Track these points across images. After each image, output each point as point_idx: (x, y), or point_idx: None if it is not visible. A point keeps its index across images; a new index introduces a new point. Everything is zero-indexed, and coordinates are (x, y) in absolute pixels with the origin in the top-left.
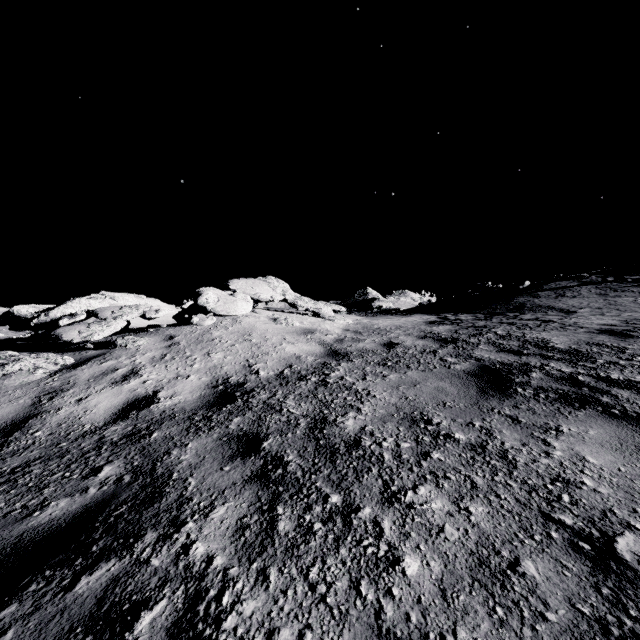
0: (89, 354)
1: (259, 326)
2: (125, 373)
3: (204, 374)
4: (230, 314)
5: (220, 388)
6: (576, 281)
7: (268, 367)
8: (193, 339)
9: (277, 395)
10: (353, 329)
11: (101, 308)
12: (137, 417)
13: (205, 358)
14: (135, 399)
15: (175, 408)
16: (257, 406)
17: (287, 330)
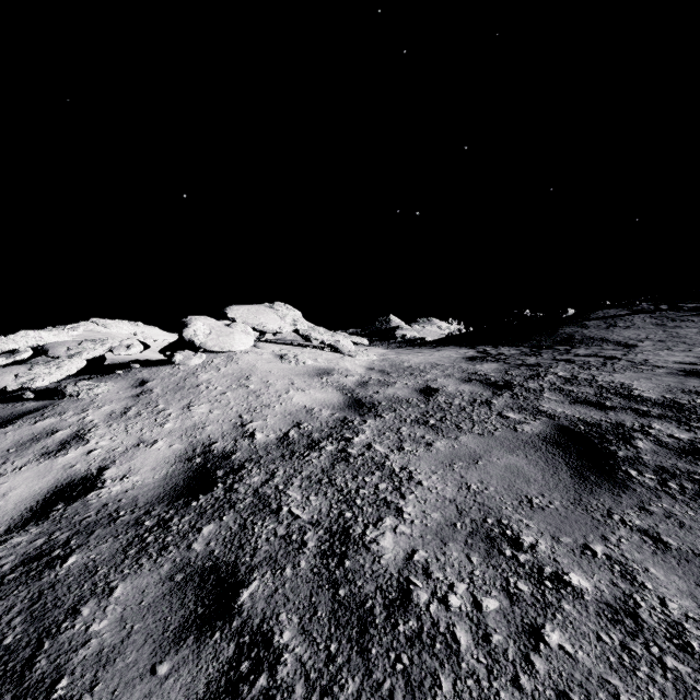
0: (25, 407)
1: (260, 366)
2: (65, 438)
3: (177, 438)
4: (225, 350)
5: (197, 461)
6: (626, 309)
7: (268, 426)
8: (171, 385)
9: (276, 478)
10: (379, 368)
11: (53, 343)
12: (61, 516)
13: (183, 413)
14: (68, 482)
15: (123, 499)
16: (244, 500)
17: (296, 371)
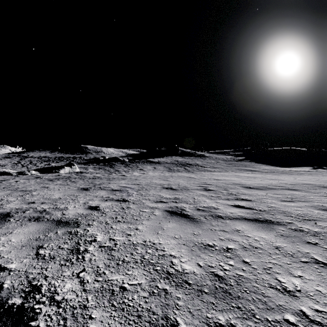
0: None
1: None
2: None
3: None
4: None
5: None
6: (39, 150)
7: None
8: None
9: None
10: None
11: None
12: None
13: None
14: None
15: None
16: None
17: None
